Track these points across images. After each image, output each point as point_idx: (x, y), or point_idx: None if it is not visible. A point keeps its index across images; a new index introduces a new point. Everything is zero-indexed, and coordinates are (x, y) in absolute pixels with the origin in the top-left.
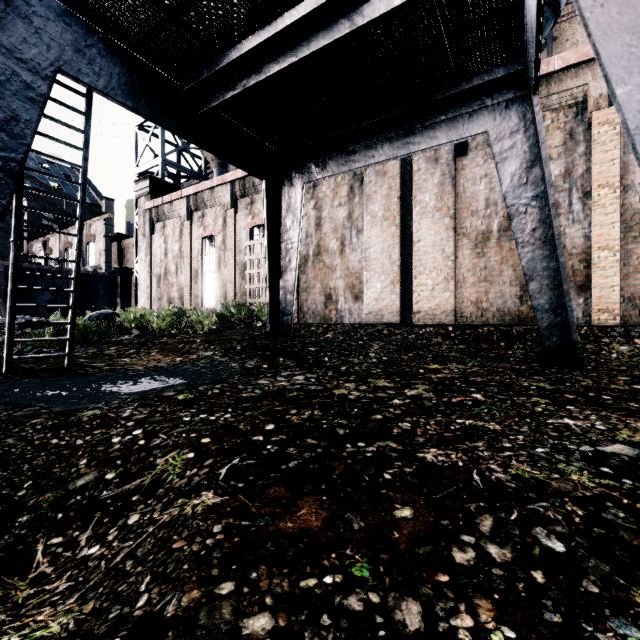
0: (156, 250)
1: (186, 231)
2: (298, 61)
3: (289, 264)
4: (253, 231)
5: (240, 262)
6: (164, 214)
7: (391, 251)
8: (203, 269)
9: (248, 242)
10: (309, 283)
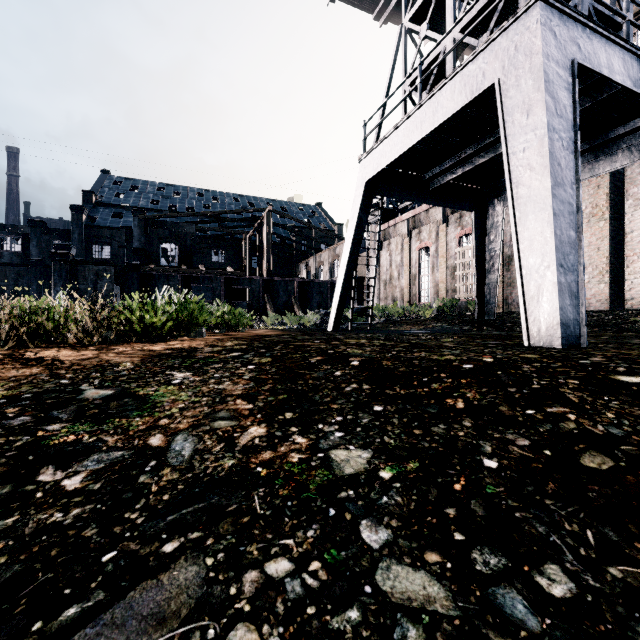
0: (383, 262)
1: (406, 246)
2: (495, 155)
3: (492, 267)
4: (461, 240)
5: (450, 266)
6: (389, 235)
7: (599, 244)
8: (419, 273)
9: (457, 249)
10: (513, 279)
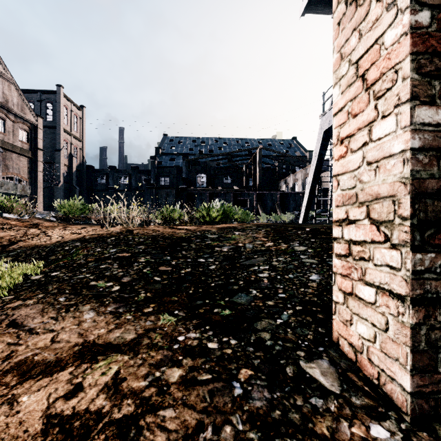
0: None
1: None
2: None
3: None
4: None
5: None
6: None
7: None
8: None
9: None
10: None
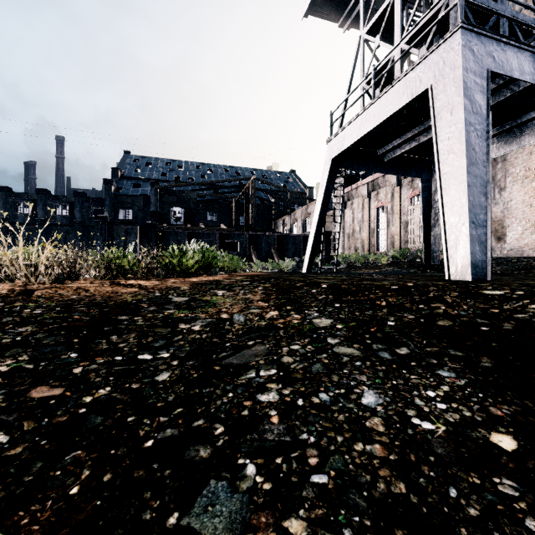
0: (347, 219)
1: (366, 205)
2: None
3: (437, 222)
4: (413, 199)
5: (403, 221)
6: (352, 196)
7: (531, 201)
8: (377, 228)
9: (409, 207)
10: None
